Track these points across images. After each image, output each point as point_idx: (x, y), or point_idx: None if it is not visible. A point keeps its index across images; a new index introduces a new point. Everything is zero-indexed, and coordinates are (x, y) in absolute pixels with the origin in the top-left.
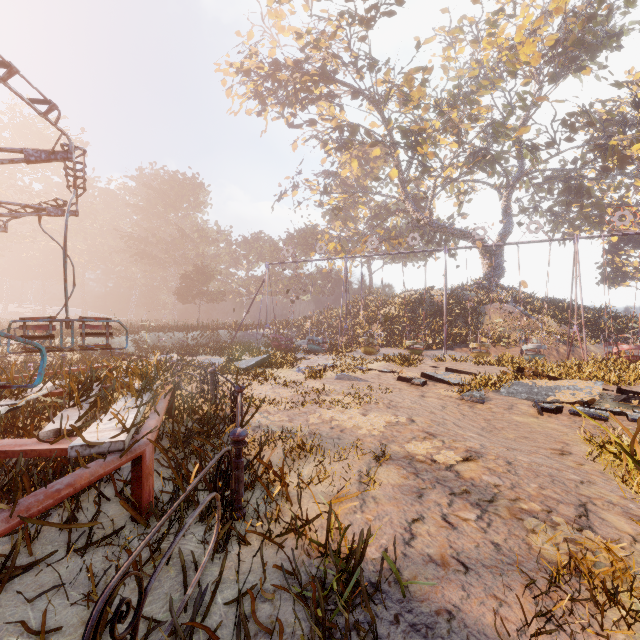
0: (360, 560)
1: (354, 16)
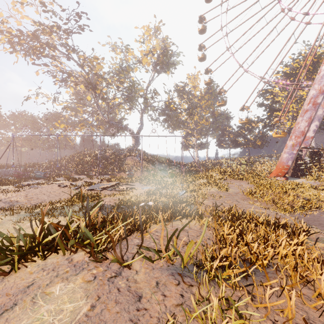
0: None
1: (60, 28)
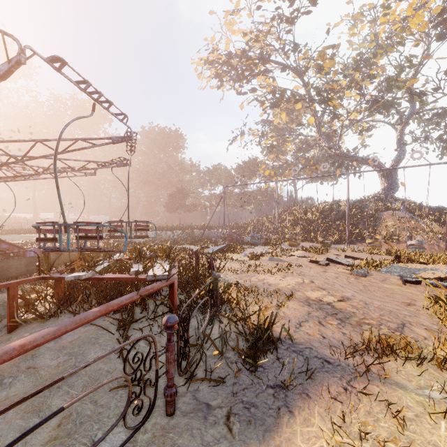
0: (272, 325)
1: (282, 18)
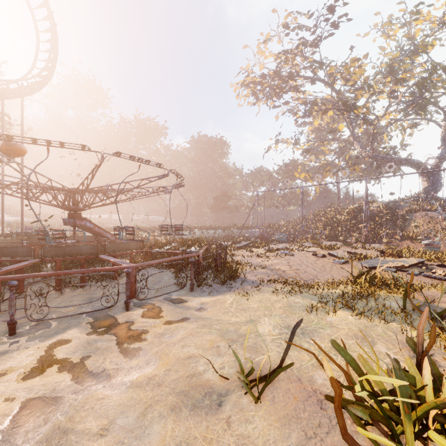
0: (237, 271)
1: (306, 44)
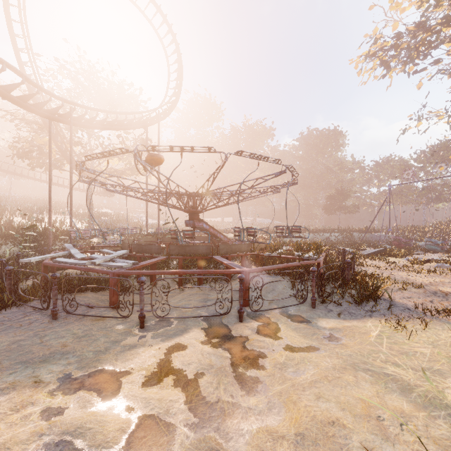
0: (377, 289)
1: None
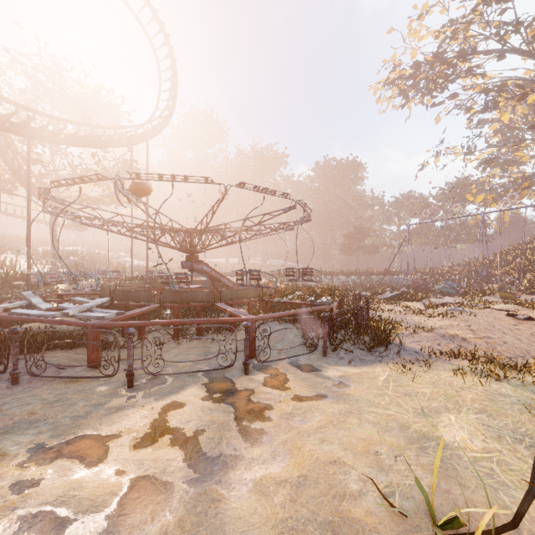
0: (389, 333)
1: (490, 0)
